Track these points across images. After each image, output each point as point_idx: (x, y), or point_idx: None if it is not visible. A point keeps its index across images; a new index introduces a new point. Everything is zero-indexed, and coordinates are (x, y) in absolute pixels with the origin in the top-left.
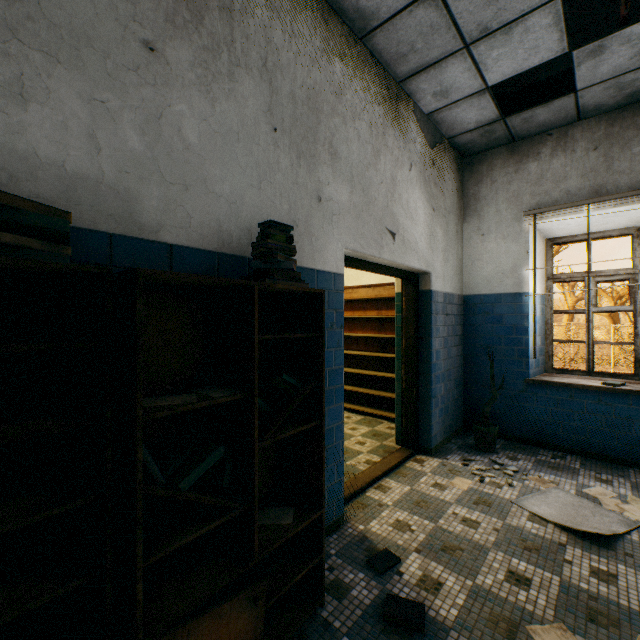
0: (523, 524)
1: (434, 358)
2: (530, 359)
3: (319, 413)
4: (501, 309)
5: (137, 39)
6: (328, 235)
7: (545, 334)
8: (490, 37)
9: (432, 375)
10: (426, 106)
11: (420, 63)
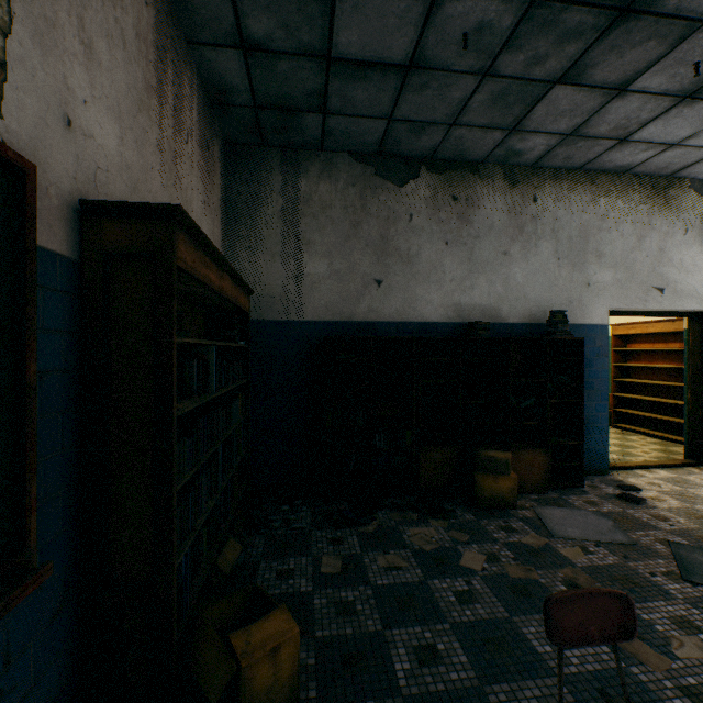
0: None
1: None
2: None
3: (581, 396)
4: None
5: (500, 253)
6: (594, 303)
7: None
8: None
9: None
10: None
11: (682, 165)
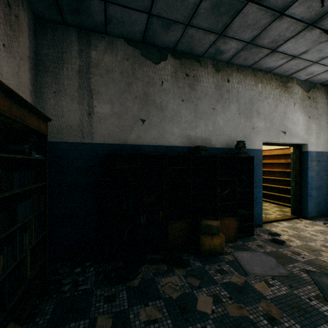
0: None
1: (309, 179)
2: None
3: (252, 187)
4: None
5: (211, 108)
6: (256, 138)
7: None
8: (325, 58)
9: (308, 186)
10: (302, 78)
11: (295, 70)
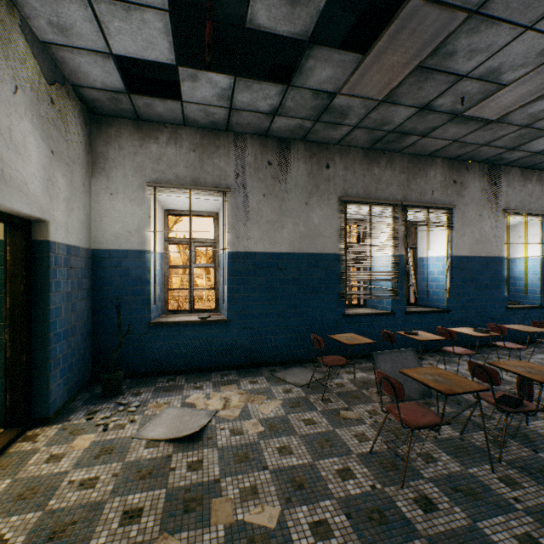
0: (141, 454)
1: (54, 315)
2: (152, 305)
3: None
4: (129, 264)
5: None
6: None
7: (164, 284)
8: (112, 2)
9: (51, 334)
10: (41, 31)
11: None
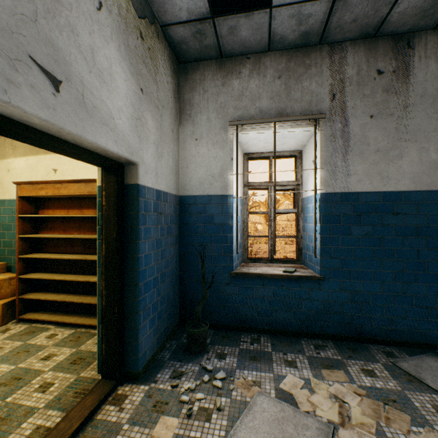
0: None
1: (143, 264)
2: (234, 254)
3: None
4: (212, 209)
5: None
6: None
7: (243, 231)
8: None
9: (140, 284)
10: None
11: None
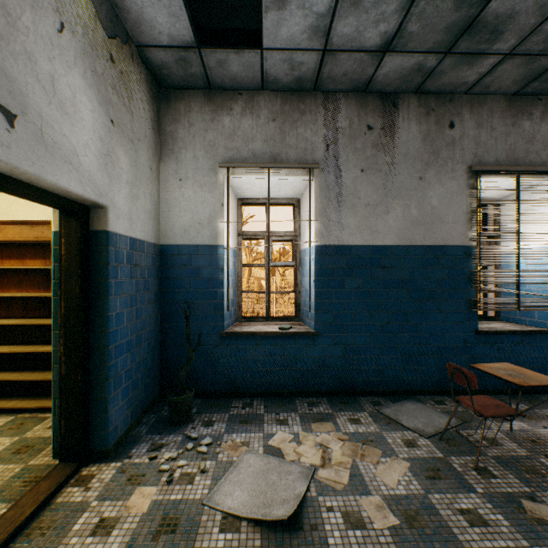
0: (215, 544)
1: (114, 324)
2: (225, 312)
3: None
4: (199, 261)
5: None
6: None
7: (237, 286)
8: None
9: (110, 348)
10: None
11: None
